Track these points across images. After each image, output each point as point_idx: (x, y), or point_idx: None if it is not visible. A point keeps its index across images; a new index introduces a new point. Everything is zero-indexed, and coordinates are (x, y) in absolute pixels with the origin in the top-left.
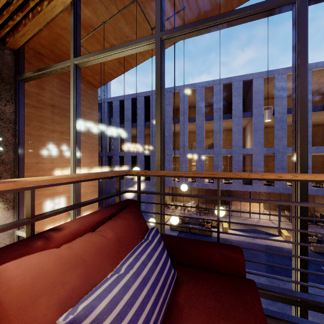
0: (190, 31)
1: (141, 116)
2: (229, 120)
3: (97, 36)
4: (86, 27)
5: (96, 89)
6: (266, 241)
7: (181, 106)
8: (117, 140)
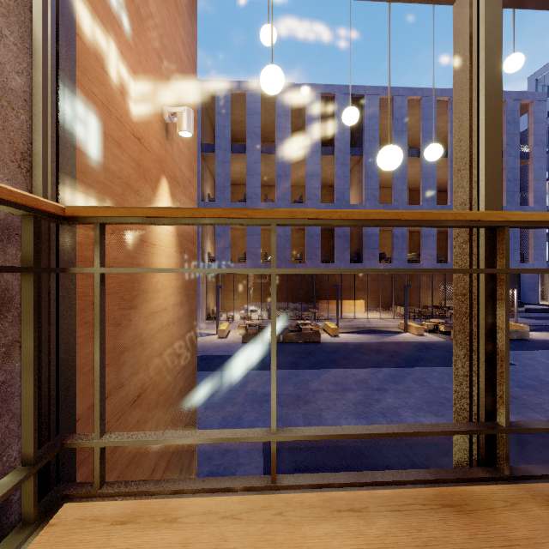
0: None
1: None
2: (328, 158)
3: None
4: None
5: None
6: (397, 338)
7: (249, 121)
8: None
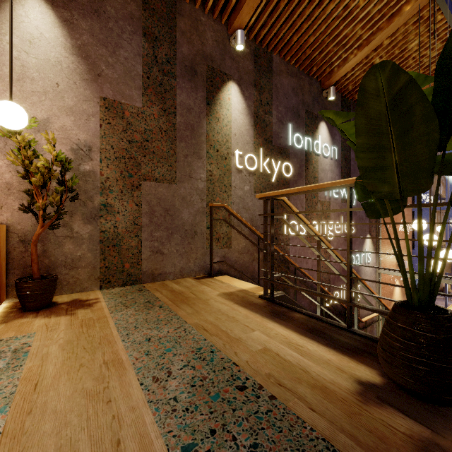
0: None
1: None
2: None
3: None
4: None
5: None
6: None
7: None
8: None
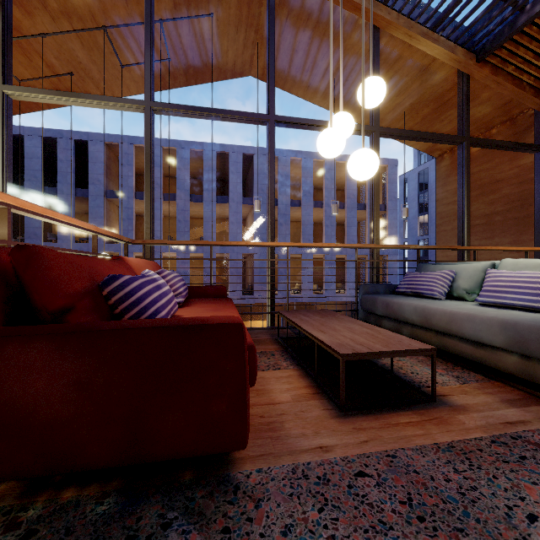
0: (184, 112)
1: (67, 175)
2: (225, 205)
3: (25, 45)
4: None
5: None
6: None
7: None
8: None
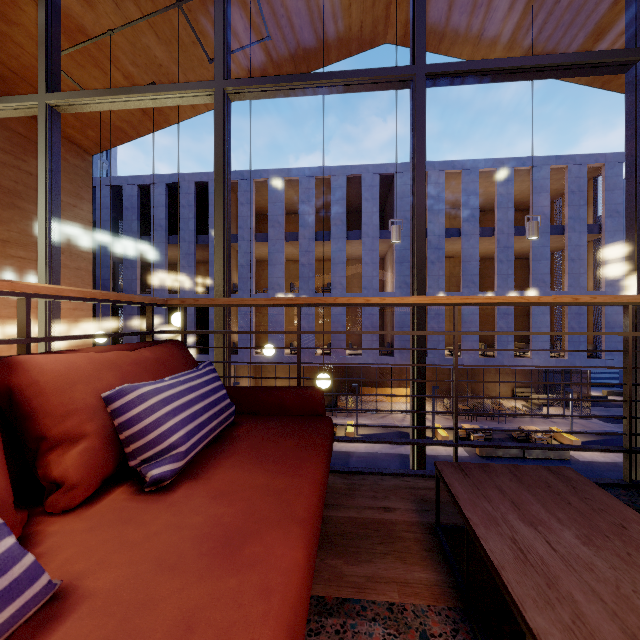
0: (272, 89)
1: (189, 222)
2: (358, 241)
3: (95, 52)
4: (70, 31)
5: (88, 158)
6: None
7: (272, 209)
8: (133, 271)
